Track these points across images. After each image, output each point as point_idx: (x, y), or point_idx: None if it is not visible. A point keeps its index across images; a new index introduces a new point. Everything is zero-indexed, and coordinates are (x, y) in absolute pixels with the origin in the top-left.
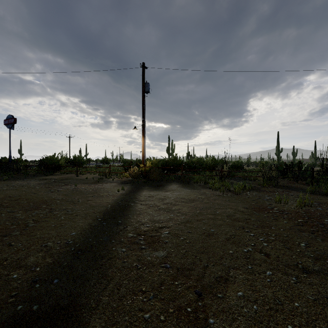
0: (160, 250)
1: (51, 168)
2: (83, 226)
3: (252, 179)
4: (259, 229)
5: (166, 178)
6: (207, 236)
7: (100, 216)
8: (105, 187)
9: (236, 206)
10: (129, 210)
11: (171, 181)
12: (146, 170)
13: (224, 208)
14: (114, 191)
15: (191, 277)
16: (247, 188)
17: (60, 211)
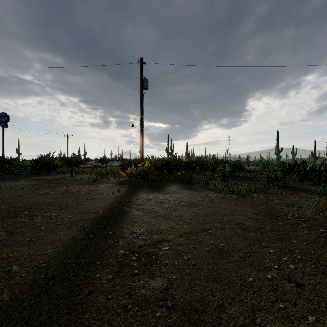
0: (158, 278)
1: (45, 168)
2: (64, 240)
3: (256, 179)
4: (278, 242)
5: (166, 179)
6: (217, 254)
7: (88, 225)
8: (99, 188)
9: (244, 212)
10: (123, 217)
11: (171, 182)
12: (144, 170)
13: (232, 214)
14: (108, 193)
15: (202, 325)
16: (252, 190)
17: (42, 219)
